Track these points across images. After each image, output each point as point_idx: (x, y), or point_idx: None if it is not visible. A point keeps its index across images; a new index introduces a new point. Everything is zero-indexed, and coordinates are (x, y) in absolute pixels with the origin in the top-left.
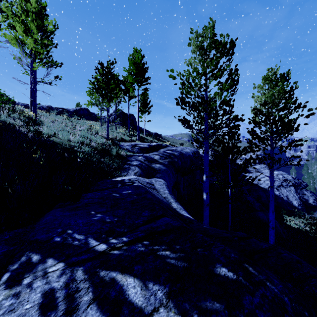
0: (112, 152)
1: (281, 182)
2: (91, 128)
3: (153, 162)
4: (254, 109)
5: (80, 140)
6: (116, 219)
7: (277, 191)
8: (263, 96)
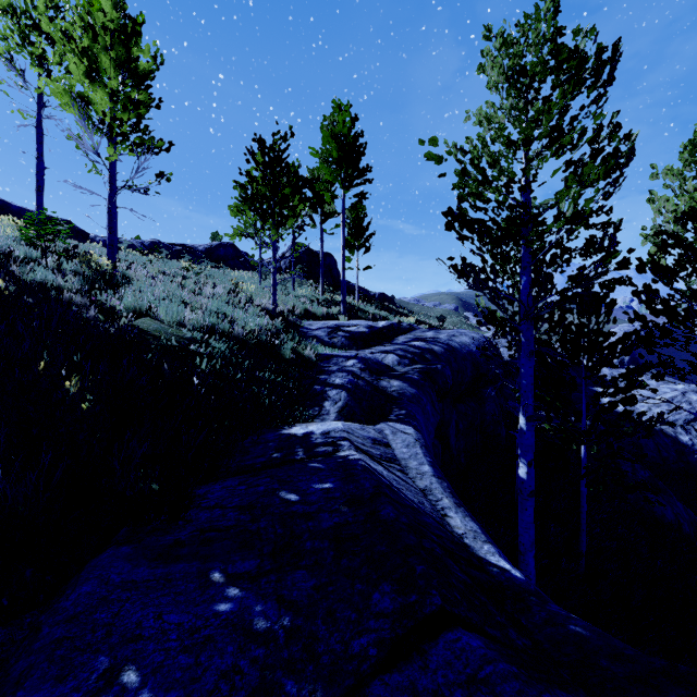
0: (282, 351)
1: (696, 410)
2: (238, 288)
3: (382, 375)
4: (659, 232)
5: (208, 323)
6: (287, 622)
7: (686, 435)
8: (683, 198)
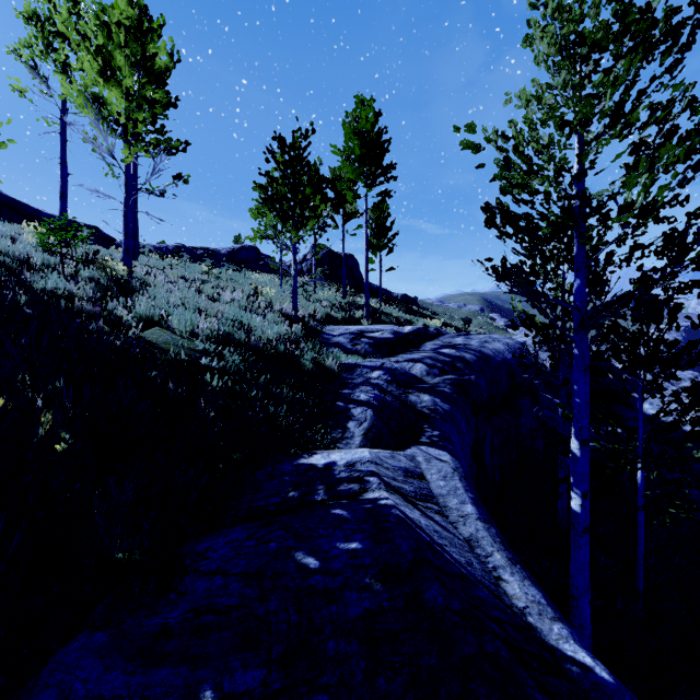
0: (302, 362)
1: None
2: (257, 293)
3: (411, 387)
4: None
5: (223, 333)
6: None
7: None
8: None
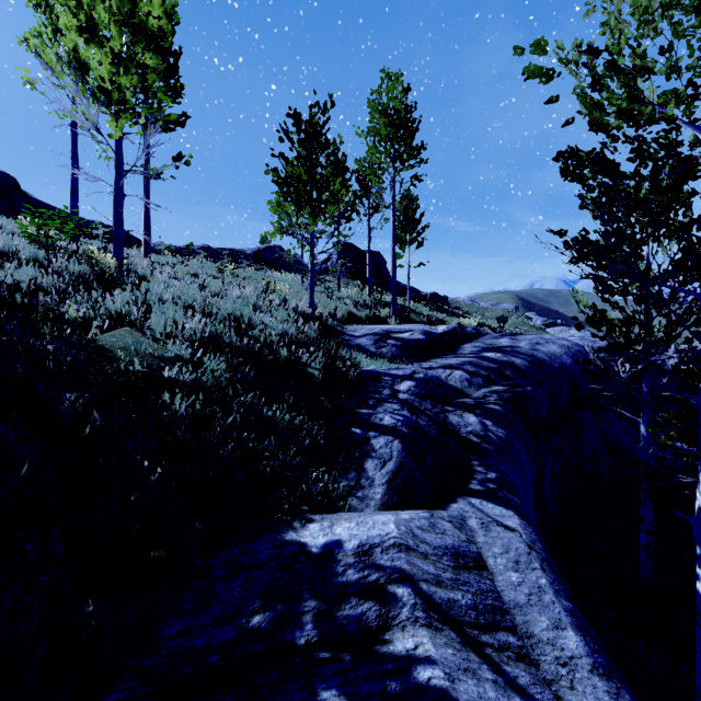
0: (309, 372)
1: None
2: (270, 289)
3: (450, 403)
4: None
5: (209, 334)
6: None
7: None
8: None
